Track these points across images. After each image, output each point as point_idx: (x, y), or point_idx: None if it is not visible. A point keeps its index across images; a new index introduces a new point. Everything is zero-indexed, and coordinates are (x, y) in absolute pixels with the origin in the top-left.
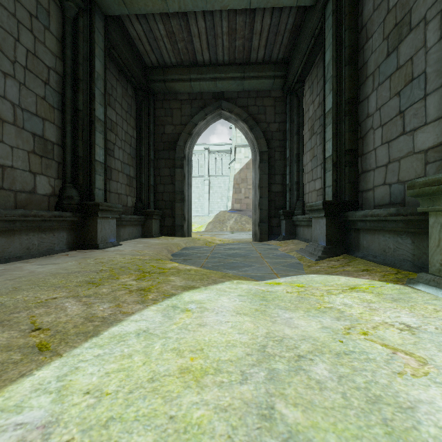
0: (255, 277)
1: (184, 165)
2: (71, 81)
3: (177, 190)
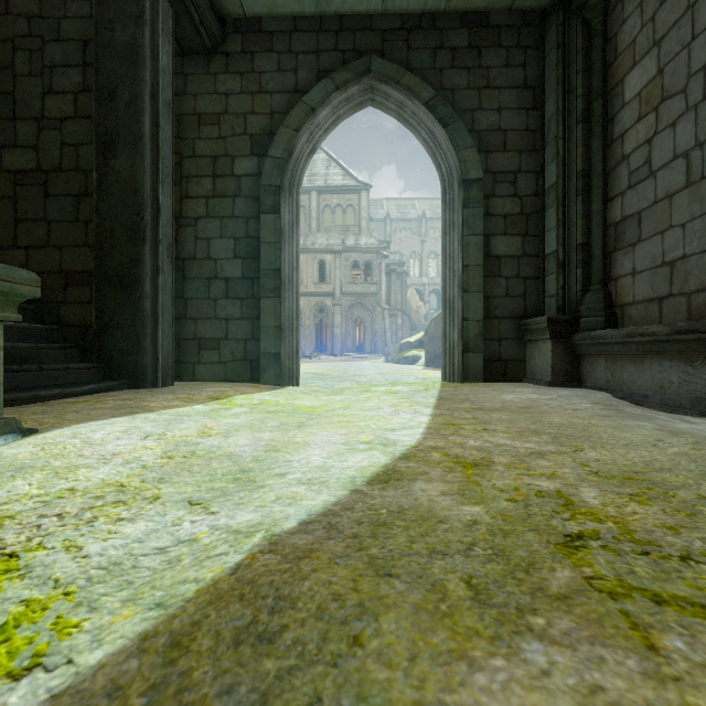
0: None
1: None
2: None
3: None
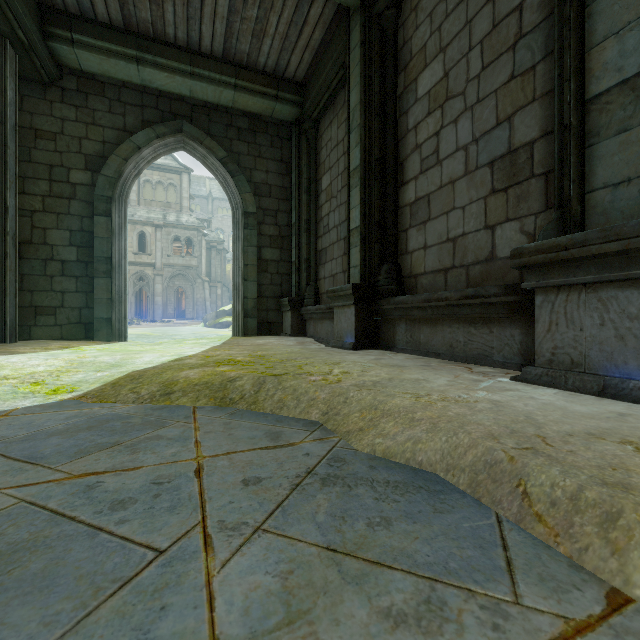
0: (72, 404)
1: None
2: None
3: None
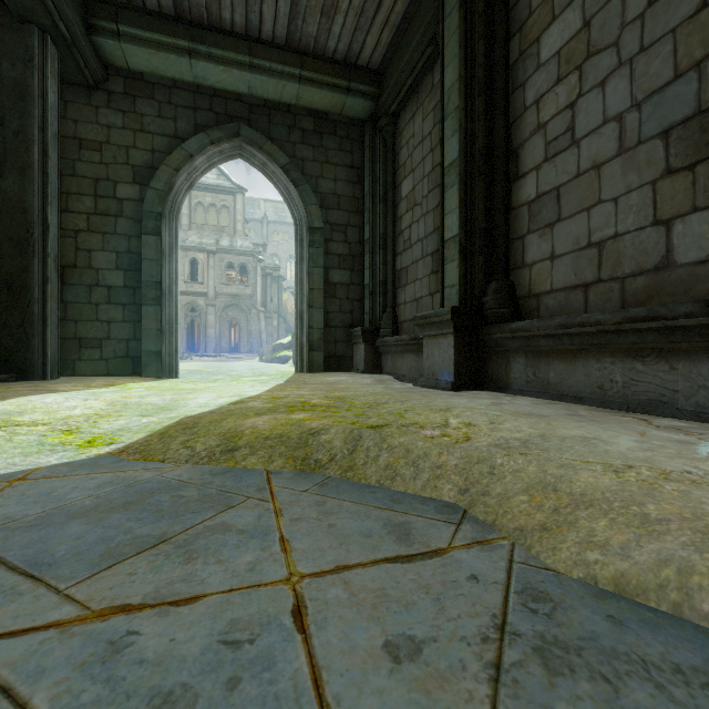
0: (108, 462)
1: None
2: None
3: None
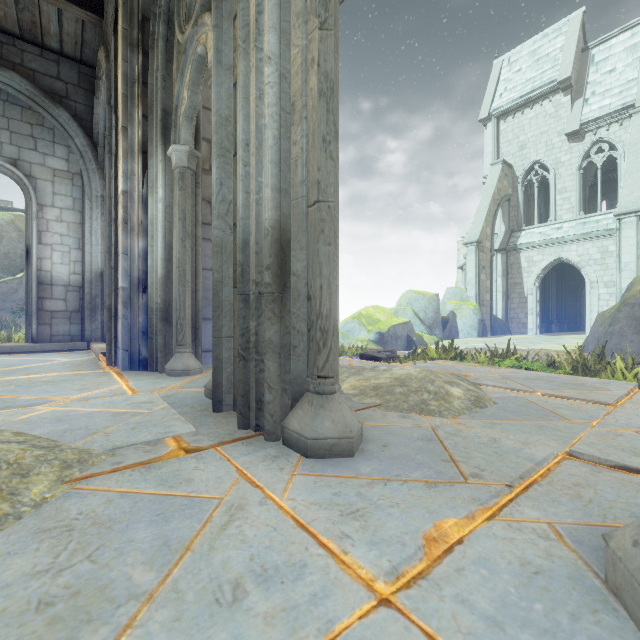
0: None
1: (581, 300)
2: (544, 289)
3: (577, 311)
